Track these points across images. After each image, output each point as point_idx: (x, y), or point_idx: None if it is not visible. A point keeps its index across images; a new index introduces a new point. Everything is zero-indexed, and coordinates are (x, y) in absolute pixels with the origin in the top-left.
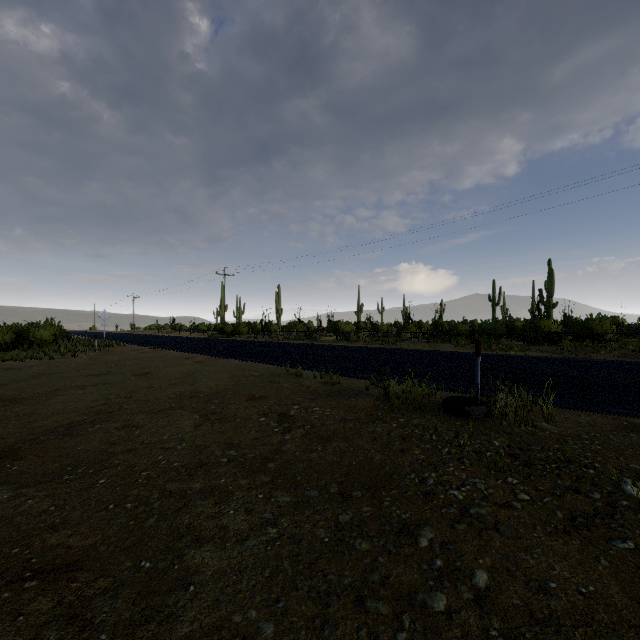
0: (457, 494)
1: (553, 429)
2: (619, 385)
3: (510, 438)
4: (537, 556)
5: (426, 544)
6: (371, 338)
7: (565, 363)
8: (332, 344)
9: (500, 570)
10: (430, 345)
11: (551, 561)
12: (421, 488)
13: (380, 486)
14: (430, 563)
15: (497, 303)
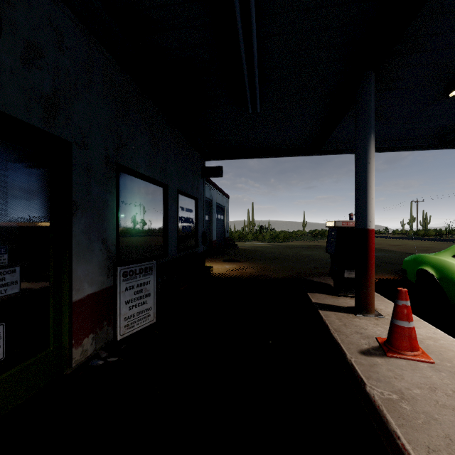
0: None
1: None
2: None
3: None
4: None
5: None
6: None
7: None
8: None
9: None
10: None
11: None
12: None
13: None
14: None
15: None
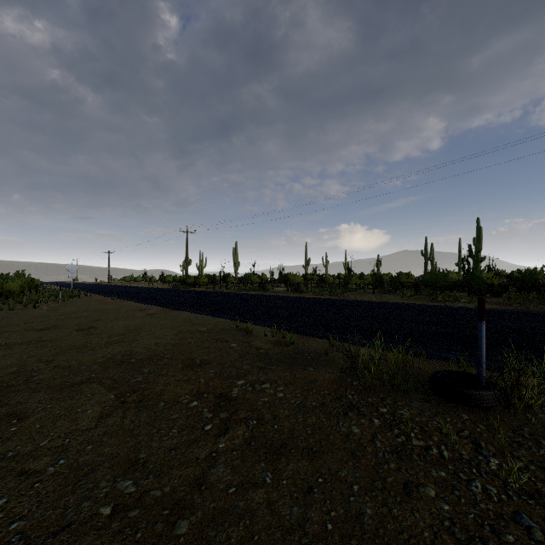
0: None
1: None
2: None
3: None
4: None
5: None
6: (320, 289)
7: (527, 317)
8: (283, 295)
9: None
10: (376, 296)
11: None
12: None
13: None
14: None
15: (429, 257)
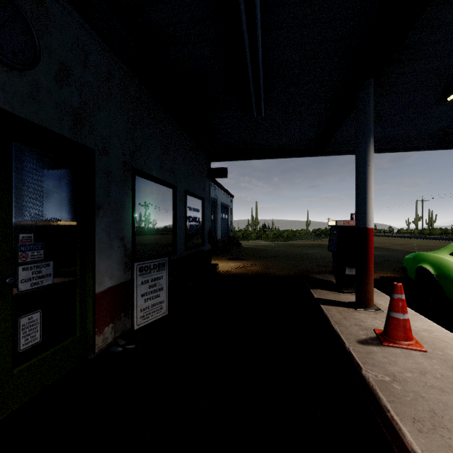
0: None
1: None
2: None
3: None
4: None
5: None
6: None
7: None
8: None
9: None
10: None
11: None
12: None
13: None
14: None
15: None
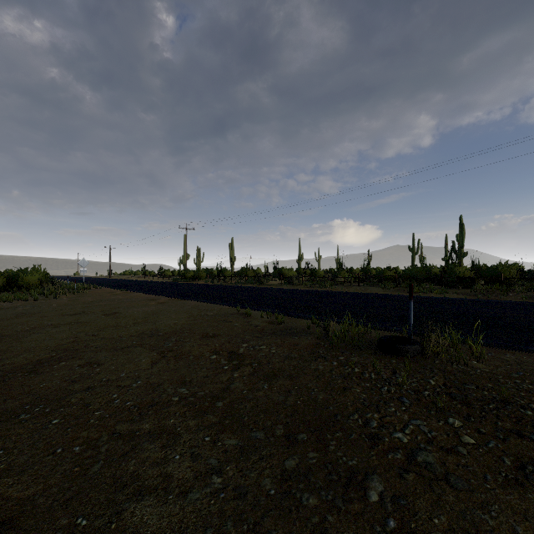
0: (401, 437)
1: (483, 368)
2: (533, 324)
3: (444, 377)
4: (495, 515)
5: (376, 498)
6: (310, 282)
7: (481, 304)
8: (277, 287)
9: (459, 533)
10: (361, 288)
11: (512, 522)
12: (365, 430)
13: (325, 428)
14: (383, 523)
15: (416, 253)
